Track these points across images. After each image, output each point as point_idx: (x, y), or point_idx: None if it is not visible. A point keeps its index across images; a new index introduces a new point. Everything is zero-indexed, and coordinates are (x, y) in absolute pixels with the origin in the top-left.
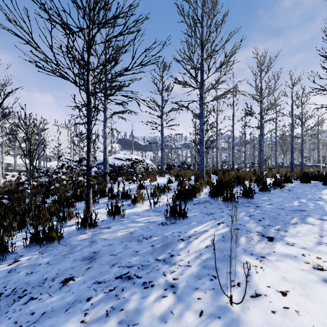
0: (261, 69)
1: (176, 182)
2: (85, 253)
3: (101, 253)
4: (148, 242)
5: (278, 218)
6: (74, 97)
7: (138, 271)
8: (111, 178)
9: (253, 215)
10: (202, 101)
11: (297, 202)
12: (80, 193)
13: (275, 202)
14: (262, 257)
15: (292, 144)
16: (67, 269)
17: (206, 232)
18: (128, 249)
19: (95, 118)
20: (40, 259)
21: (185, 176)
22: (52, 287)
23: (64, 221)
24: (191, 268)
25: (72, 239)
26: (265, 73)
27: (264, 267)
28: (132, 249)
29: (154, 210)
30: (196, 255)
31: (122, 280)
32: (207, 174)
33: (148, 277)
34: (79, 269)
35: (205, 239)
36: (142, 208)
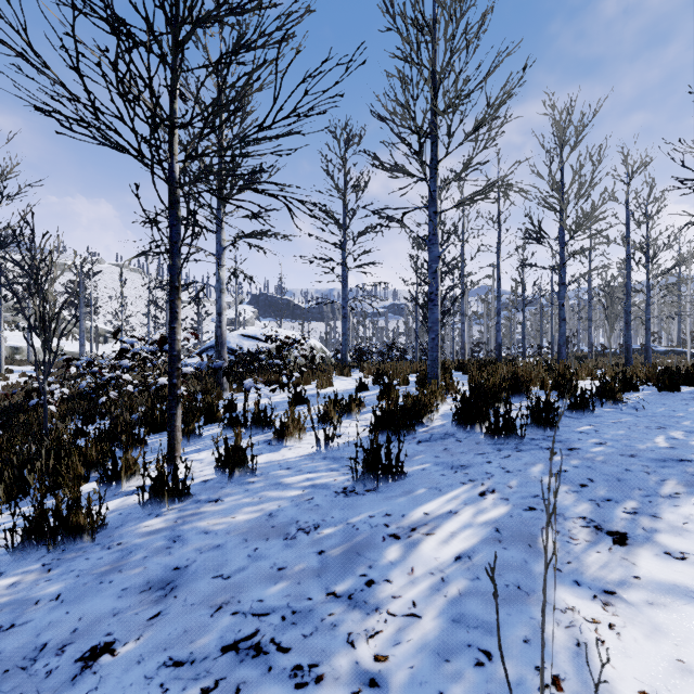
0: (563, 141)
1: (376, 388)
2: (153, 570)
3: (192, 570)
4: (310, 543)
5: (627, 482)
6: (136, 190)
7: (283, 628)
8: (234, 379)
9: (564, 473)
10: (433, 207)
11: (662, 437)
12: (160, 414)
13: (611, 437)
14: (607, 594)
15: (628, 306)
16: (103, 616)
17: (453, 517)
18: (260, 560)
19: (196, 248)
20: (40, 585)
21: (395, 375)
22: (53, 676)
23: (115, 482)
24: (421, 623)
25: (127, 530)
26: (572, 149)
27: (620, 625)
28: (270, 560)
29: (326, 455)
30: (432, 582)
31: (240, 657)
32: (445, 372)
33: (309, 650)
34: (133, 618)
35: (452, 537)
36: (299, 451)
